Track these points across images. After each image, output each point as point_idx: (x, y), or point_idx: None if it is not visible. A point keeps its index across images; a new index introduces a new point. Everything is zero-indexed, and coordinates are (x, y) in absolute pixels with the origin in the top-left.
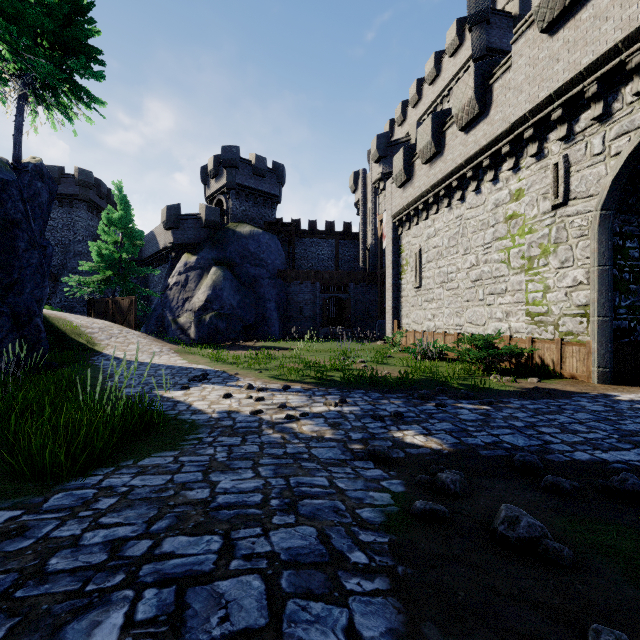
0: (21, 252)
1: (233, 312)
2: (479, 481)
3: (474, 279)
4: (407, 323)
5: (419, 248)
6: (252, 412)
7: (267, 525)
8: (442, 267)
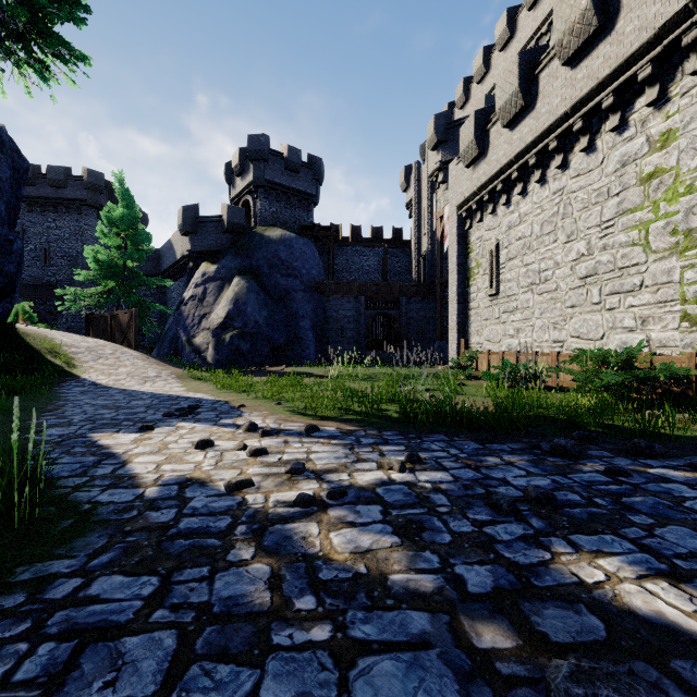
0: None
1: (259, 331)
2: None
3: (584, 275)
4: (478, 342)
5: (496, 243)
6: (229, 485)
7: None
8: (531, 264)
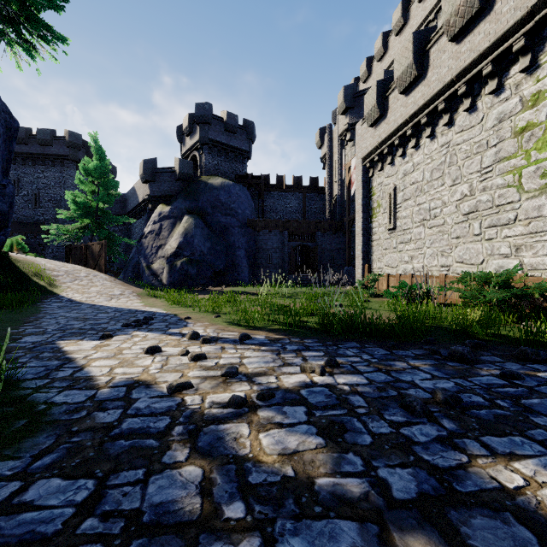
0: None
1: (203, 258)
2: None
3: (467, 212)
4: (379, 267)
5: (393, 187)
6: (170, 387)
7: None
8: (422, 203)
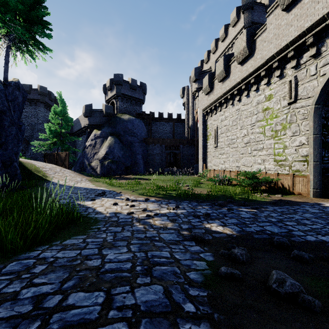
0: (6, 127)
1: (119, 160)
2: (255, 253)
3: (246, 142)
4: (210, 165)
5: (216, 126)
6: (128, 213)
7: (133, 284)
8: (229, 136)
